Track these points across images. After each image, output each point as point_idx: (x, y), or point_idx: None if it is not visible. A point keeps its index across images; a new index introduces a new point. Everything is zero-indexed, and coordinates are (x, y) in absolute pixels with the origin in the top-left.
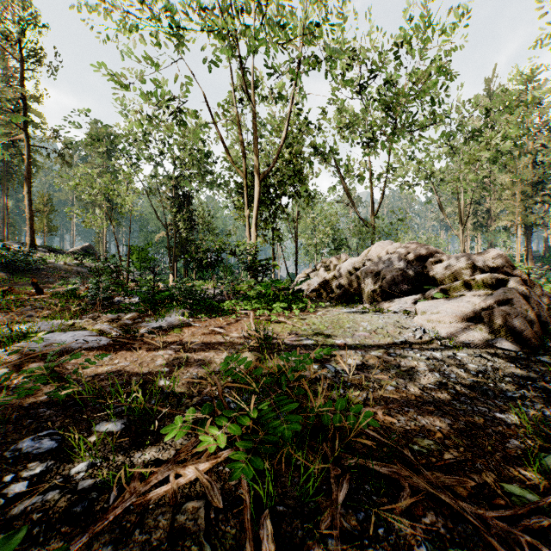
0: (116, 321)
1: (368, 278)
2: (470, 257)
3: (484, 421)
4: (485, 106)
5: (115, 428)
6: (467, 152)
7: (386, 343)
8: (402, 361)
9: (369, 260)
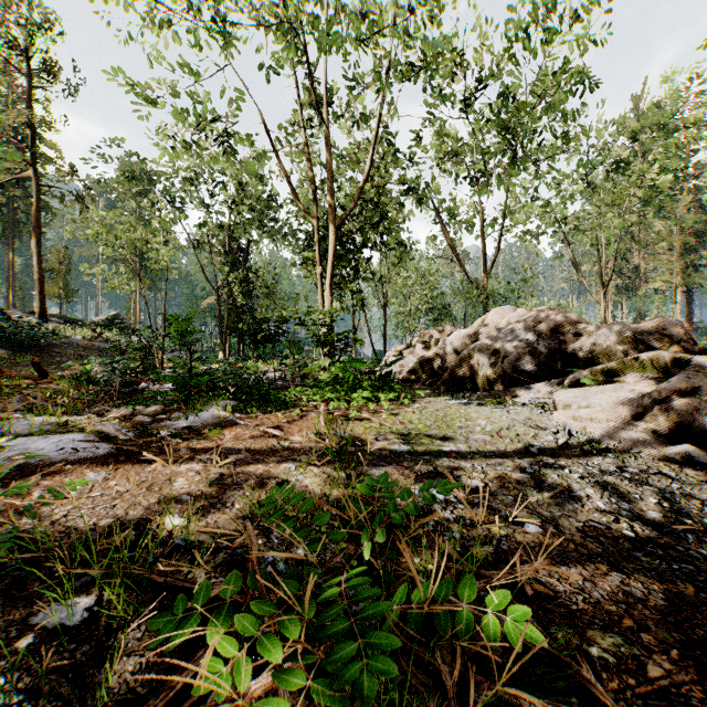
0: (131, 418)
1: (483, 357)
2: (629, 328)
3: (694, 591)
4: (636, 129)
5: (71, 619)
6: (609, 191)
7: (516, 452)
8: (544, 481)
9: (484, 332)
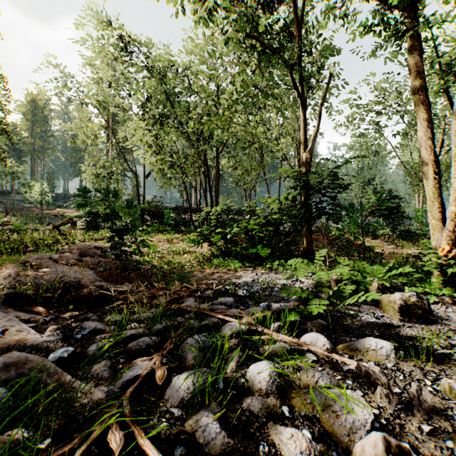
0: None
1: None
2: None
3: None
4: None
5: None
6: None
7: None
8: None
9: None
